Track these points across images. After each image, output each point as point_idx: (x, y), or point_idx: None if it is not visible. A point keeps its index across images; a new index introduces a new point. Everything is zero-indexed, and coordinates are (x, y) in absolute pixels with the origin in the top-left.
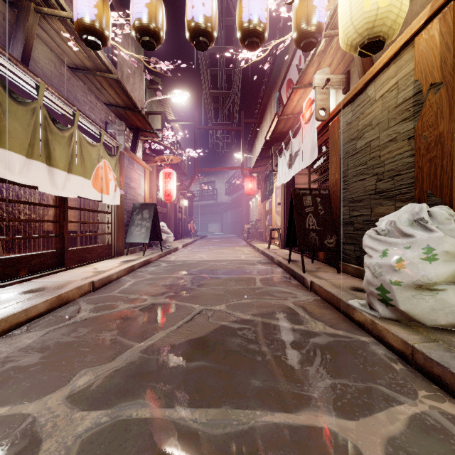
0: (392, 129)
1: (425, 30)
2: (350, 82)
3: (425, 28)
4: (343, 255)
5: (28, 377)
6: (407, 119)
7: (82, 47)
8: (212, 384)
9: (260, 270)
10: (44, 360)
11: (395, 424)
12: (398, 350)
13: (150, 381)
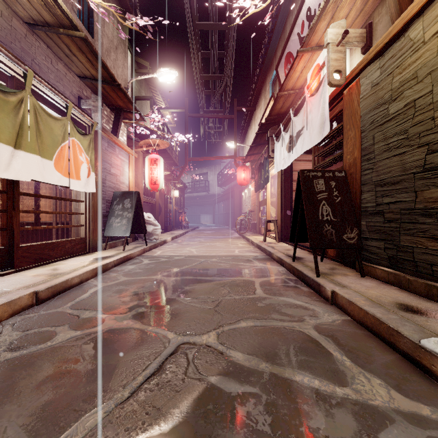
0: None
1: None
2: (372, 37)
3: None
4: (365, 253)
5: None
6: None
7: None
8: None
9: (258, 269)
10: None
11: None
12: None
13: None
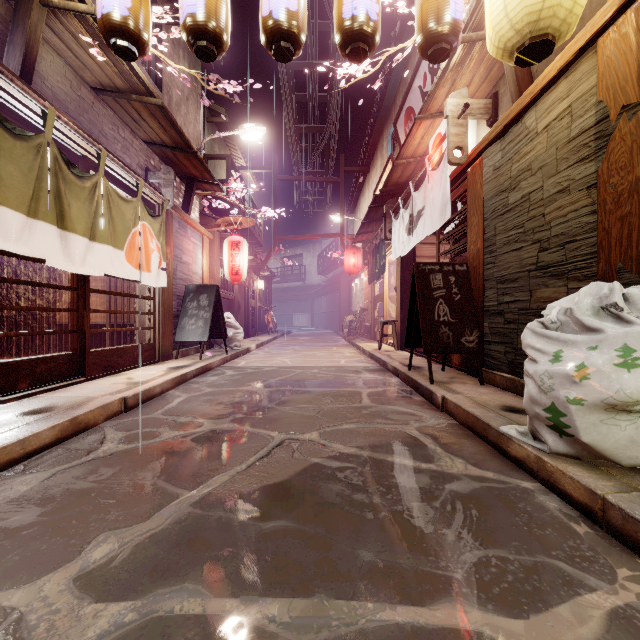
0: (562, 174)
1: (614, 27)
2: (498, 109)
3: (614, 23)
4: (488, 359)
5: (18, 546)
6: (586, 158)
7: (111, 57)
8: (298, 558)
9: (368, 381)
10: (44, 518)
11: (587, 626)
12: (580, 503)
13: (204, 552)
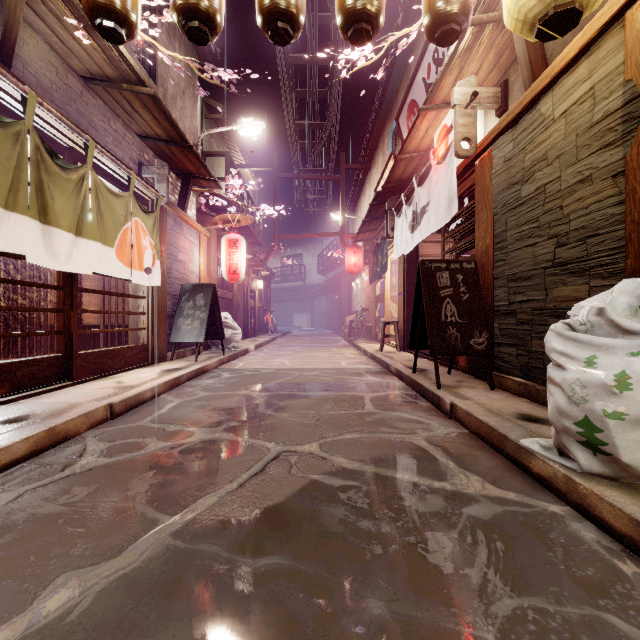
0: (583, 162)
1: None
2: (508, 98)
3: None
4: (498, 362)
5: None
6: (612, 144)
7: (99, 43)
8: (294, 610)
9: (370, 384)
10: None
11: None
12: (623, 535)
13: (180, 601)
